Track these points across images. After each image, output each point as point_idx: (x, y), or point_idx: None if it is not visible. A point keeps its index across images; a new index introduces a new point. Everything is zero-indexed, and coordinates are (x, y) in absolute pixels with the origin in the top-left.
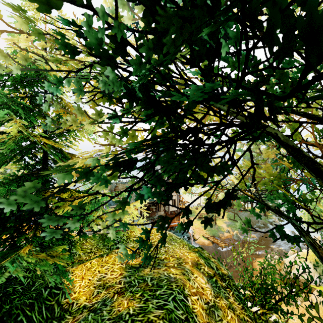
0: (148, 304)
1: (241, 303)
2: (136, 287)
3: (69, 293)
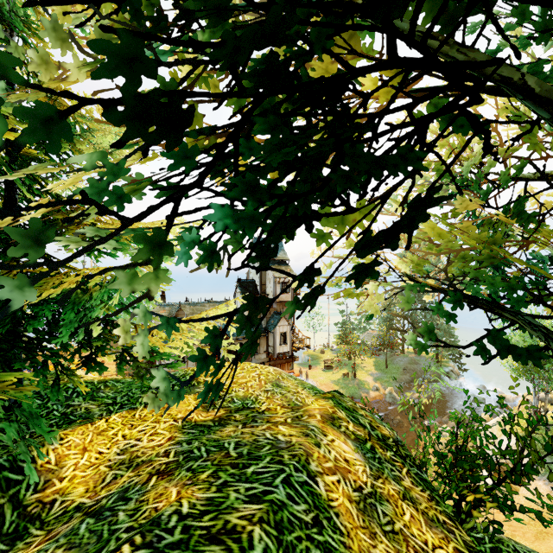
0: (228, 493)
1: (427, 488)
2: (201, 461)
3: (47, 481)
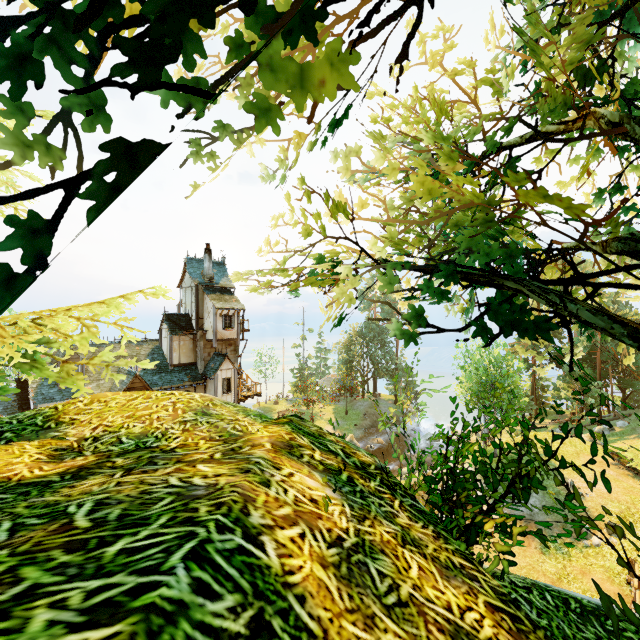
0: (26, 616)
1: (429, 522)
2: None
3: None
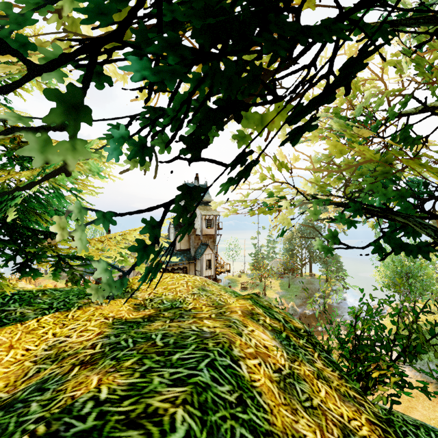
0: (151, 378)
1: (336, 369)
2: (126, 351)
3: None
